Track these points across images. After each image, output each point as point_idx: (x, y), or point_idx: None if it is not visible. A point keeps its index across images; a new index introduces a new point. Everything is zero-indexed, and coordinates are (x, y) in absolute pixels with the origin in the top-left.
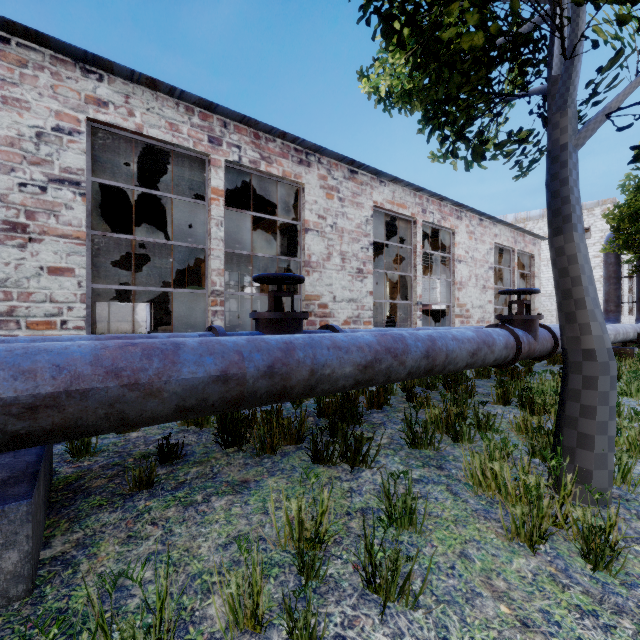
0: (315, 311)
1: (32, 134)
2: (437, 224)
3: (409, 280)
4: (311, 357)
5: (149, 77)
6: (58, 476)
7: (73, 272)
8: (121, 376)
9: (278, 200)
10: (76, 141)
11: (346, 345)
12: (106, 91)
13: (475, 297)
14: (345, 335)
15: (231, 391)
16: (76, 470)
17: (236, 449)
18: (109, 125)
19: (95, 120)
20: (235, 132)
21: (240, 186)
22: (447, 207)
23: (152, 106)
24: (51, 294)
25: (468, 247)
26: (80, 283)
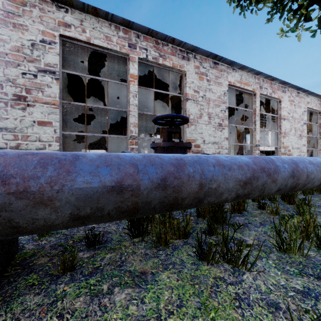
0: (192, 149)
1: (29, 44)
2: (269, 95)
3: (250, 131)
4: (199, 172)
5: (93, 7)
6: (22, 251)
7: (51, 124)
8: (9, 183)
9: (169, 87)
10: (53, 48)
11: (228, 163)
12: (70, 18)
13: (294, 142)
14: (225, 156)
15: (126, 201)
16: (35, 247)
17: (140, 239)
18: (72, 39)
19: (64, 36)
20: (144, 40)
21: (148, 79)
22: (276, 85)
23: (96, 26)
24: (39, 137)
25: (289, 110)
26: (55, 130)
